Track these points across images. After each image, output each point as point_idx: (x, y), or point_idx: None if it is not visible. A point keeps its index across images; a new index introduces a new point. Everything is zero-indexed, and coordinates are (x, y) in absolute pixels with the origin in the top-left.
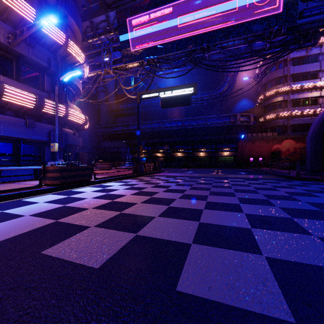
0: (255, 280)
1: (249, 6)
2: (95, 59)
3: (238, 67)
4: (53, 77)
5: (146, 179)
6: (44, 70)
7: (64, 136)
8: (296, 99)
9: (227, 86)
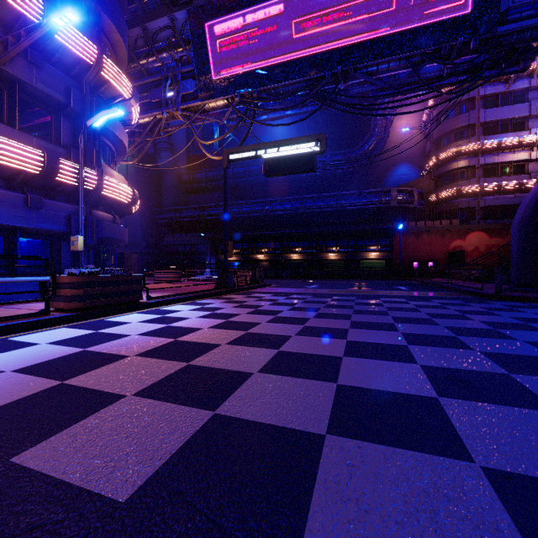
0: (475, 534)
1: (415, 3)
2: (152, 93)
3: (395, 107)
4: (77, 121)
5: (238, 299)
6: (60, 108)
7: (95, 225)
8: (490, 164)
9: (374, 143)
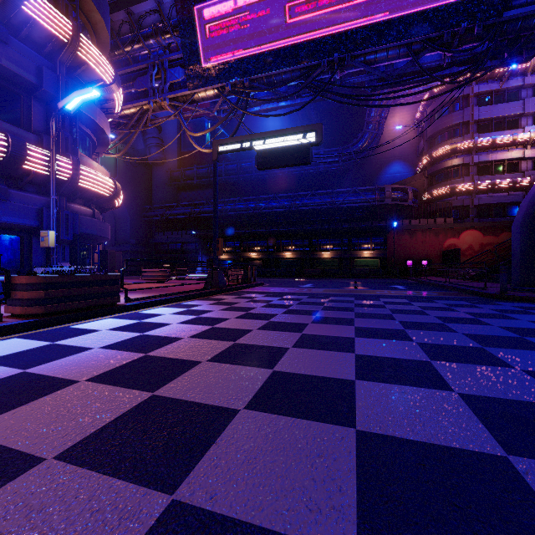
0: None
1: None
2: (138, 82)
3: (394, 97)
4: (50, 104)
5: (227, 300)
6: (31, 89)
7: (71, 219)
8: (484, 162)
9: (368, 140)
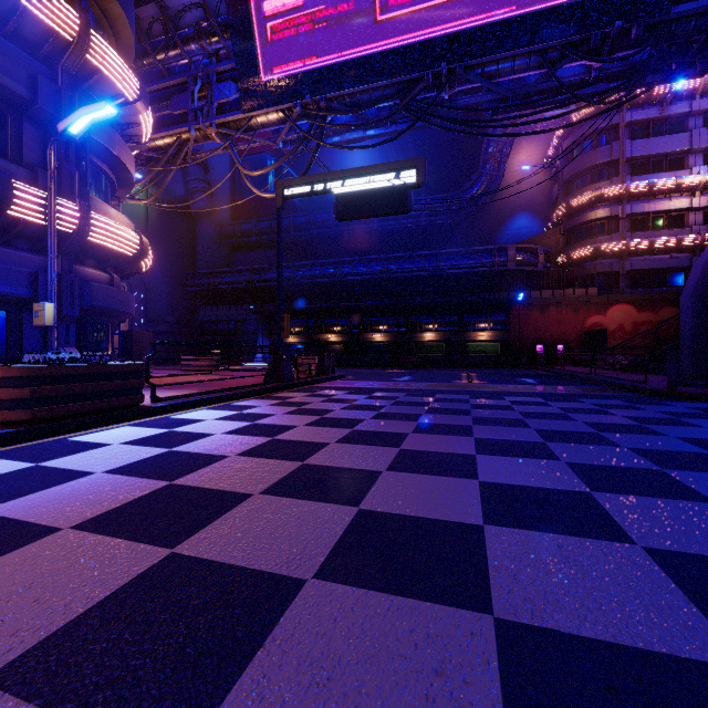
0: None
1: None
2: (175, 101)
3: (522, 123)
4: (49, 128)
5: (296, 399)
6: (21, 106)
7: (79, 287)
8: (639, 214)
9: (485, 184)
